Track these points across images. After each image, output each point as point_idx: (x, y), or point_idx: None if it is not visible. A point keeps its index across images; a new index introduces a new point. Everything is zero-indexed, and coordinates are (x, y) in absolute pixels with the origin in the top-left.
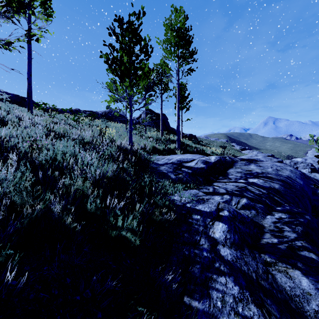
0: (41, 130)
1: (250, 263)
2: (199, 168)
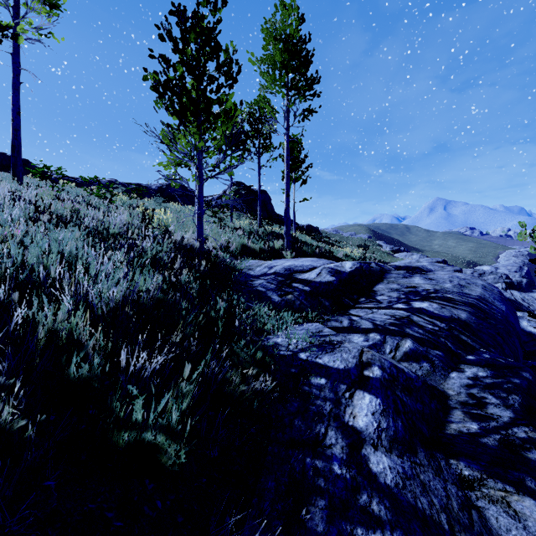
0: (24, 211)
1: (432, 487)
2: (323, 282)
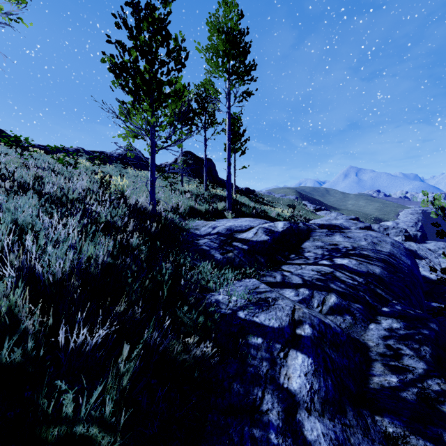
0: None
1: None
2: (259, 241)
